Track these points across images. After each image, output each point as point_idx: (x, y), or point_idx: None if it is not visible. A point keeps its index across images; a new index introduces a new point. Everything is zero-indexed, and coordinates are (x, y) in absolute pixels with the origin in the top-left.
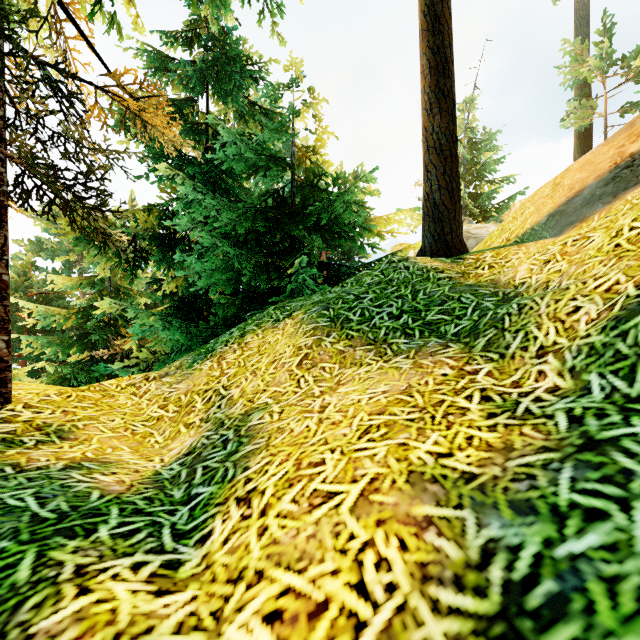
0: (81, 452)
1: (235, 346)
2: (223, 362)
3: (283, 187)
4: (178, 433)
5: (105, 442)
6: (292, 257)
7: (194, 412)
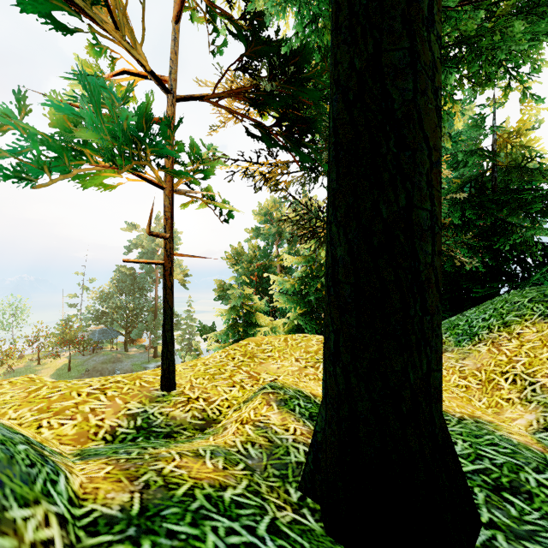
0: (457, 408)
1: (505, 335)
2: (502, 348)
3: (482, 174)
4: (498, 404)
5: (451, 400)
6: (503, 241)
7: (503, 389)
